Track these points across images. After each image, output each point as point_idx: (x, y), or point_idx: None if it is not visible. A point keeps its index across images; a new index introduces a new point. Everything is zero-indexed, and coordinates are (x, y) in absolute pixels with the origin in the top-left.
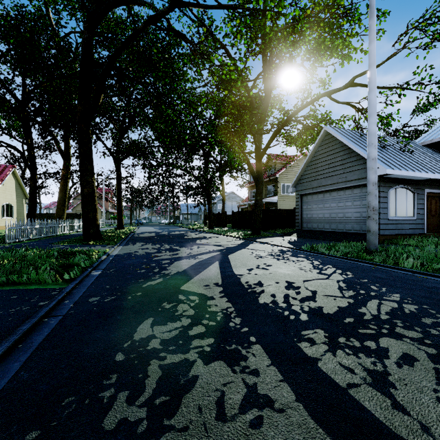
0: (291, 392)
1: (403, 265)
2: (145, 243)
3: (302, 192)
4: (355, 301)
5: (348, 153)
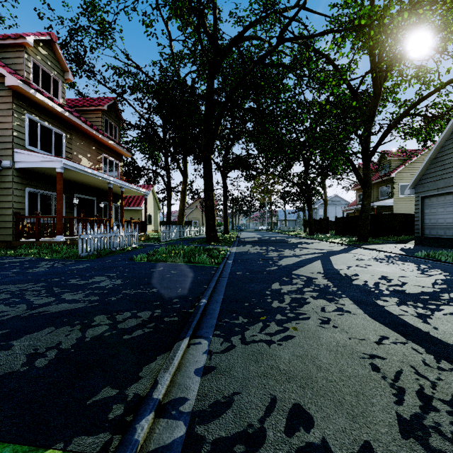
0: (362, 311)
1: None
2: (253, 245)
3: (423, 194)
4: (441, 290)
5: None
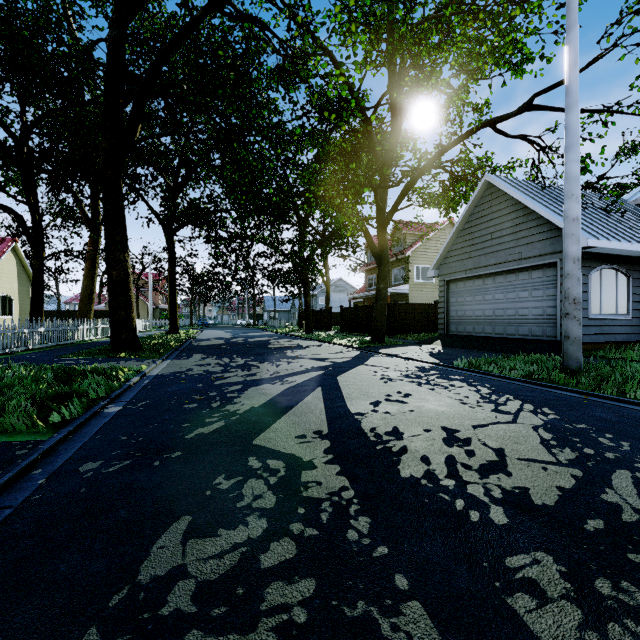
0: None
1: (634, 395)
2: (206, 355)
3: (448, 277)
4: (585, 473)
5: (524, 215)
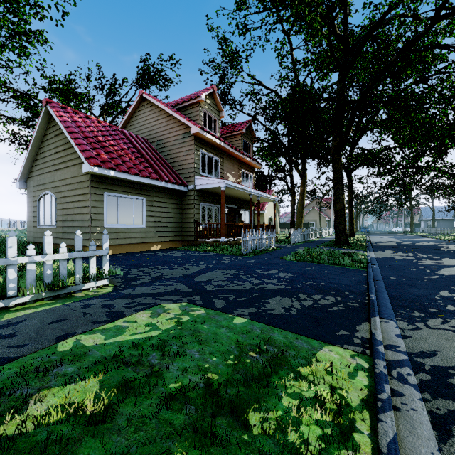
0: None
1: None
2: (393, 251)
3: None
4: None
5: None
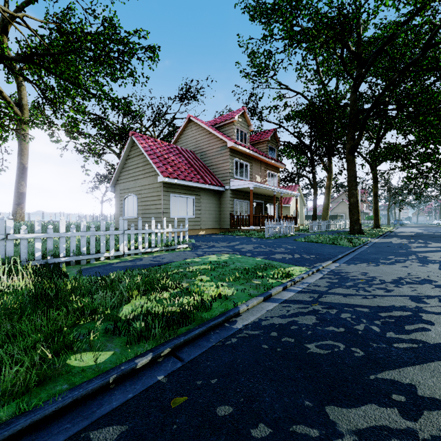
0: (437, 267)
1: None
2: (400, 238)
3: None
4: None
5: None
